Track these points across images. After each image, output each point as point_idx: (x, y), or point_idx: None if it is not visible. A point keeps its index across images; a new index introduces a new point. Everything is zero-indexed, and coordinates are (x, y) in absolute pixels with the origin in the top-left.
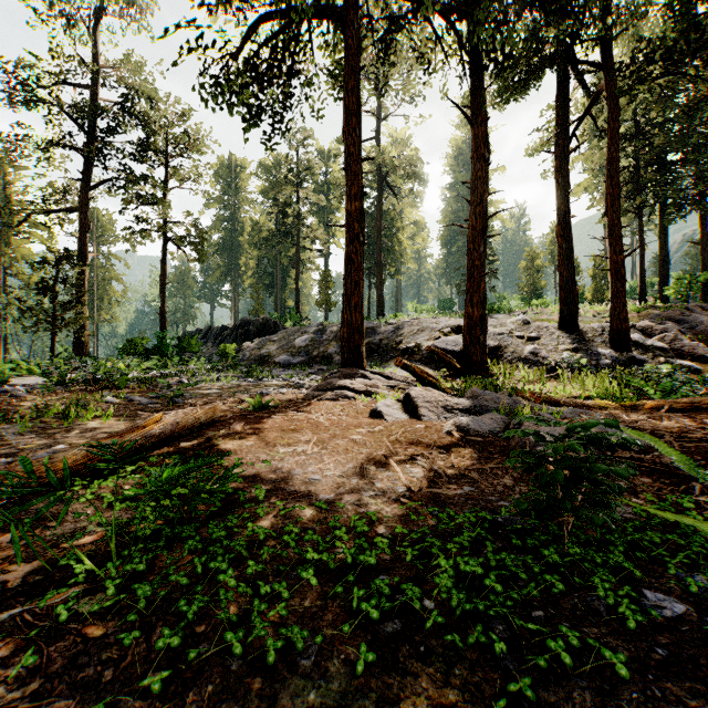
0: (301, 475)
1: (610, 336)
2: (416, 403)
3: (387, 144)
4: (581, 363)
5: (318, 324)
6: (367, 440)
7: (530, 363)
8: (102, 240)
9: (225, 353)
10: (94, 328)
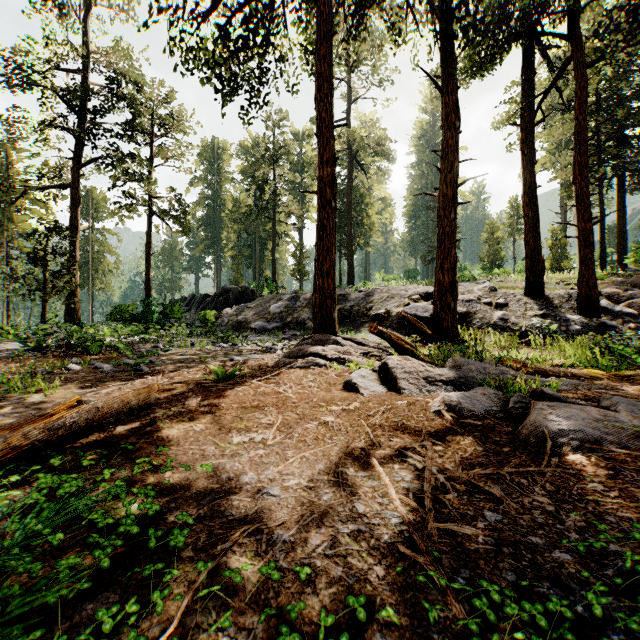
0: (253, 484)
1: (578, 303)
2: (394, 374)
3: (357, 125)
4: (551, 329)
5: (292, 292)
6: (342, 424)
7: (500, 329)
8: (97, 216)
9: (205, 319)
10: (90, 296)
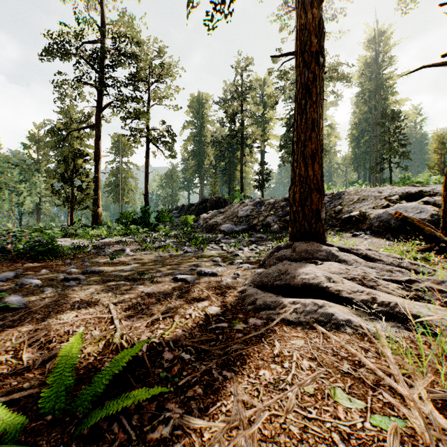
0: None
1: None
2: None
3: None
4: None
5: (257, 199)
6: None
7: None
8: (124, 154)
9: (186, 222)
10: (120, 207)
